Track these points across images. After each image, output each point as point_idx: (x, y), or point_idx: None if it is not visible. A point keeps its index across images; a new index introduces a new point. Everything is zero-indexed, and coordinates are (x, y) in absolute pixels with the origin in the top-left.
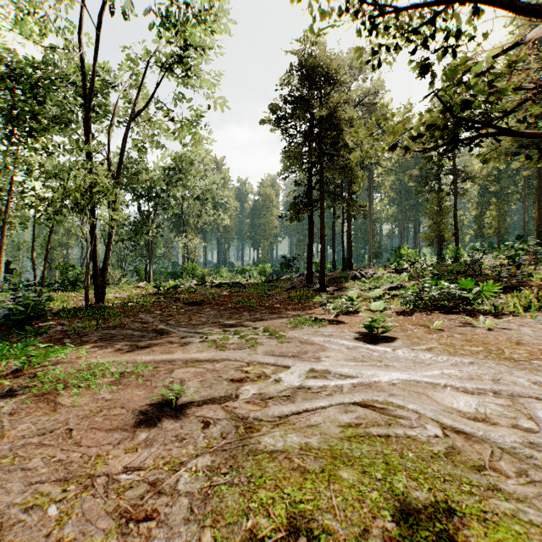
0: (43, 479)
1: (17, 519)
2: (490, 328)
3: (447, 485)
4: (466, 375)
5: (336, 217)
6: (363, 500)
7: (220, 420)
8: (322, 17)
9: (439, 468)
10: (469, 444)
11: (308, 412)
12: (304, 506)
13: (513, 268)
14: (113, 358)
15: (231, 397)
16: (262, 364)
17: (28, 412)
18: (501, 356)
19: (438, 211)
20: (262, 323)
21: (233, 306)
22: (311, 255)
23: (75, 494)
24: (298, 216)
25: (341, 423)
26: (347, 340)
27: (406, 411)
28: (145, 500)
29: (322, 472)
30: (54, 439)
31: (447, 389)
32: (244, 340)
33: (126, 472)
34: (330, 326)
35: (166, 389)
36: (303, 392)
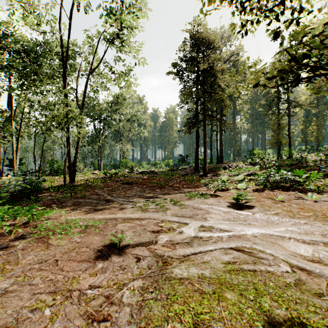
0: (41, 291)
1: (26, 316)
2: (315, 200)
3: (298, 306)
4: (303, 231)
5: (213, 130)
6: (242, 313)
7: (147, 257)
8: (209, 4)
9: (292, 294)
10: (310, 278)
11: (202, 253)
12: (204, 316)
13: (327, 162)
14: (81, 216)
15: (153, 242)
16: (170, 222)
17: (32, 248)
18: (325, 219)
19: (277, 126)
20: (168, 195)
21: (150, 185)
22: (197, 154)
23: (60, 301)
24: (189, 130)
25: (223, 261)
26: (223, 207)
27: (265, 254)
28: (103, 307)
29: (213, 293)
30: (47, 266)
31: (291, 240)
32: (158, 206)
33: (91, 288)
34: (211, 198)
35: (113, 236)
36: (197, 240)
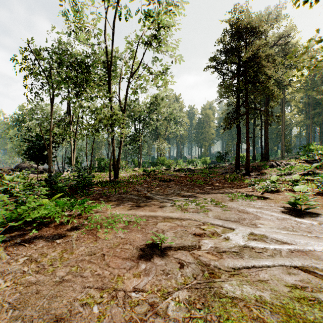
0: (90, 285)
1: (77, 310)
2: None
3: None
4: None
5: (256, 125)
6: None
7: (190, 263)
8: None
9: None
10: None
11: (256, 268)
12: None
13: None
14: (124, 212)
15: (196, 247)
16: (213, 225)
17: (83, 239)
18: None
19: None
20: (208, 195)
21: (188, 183)
22: (238, 151)
23: (107, 300)
24: (229, 126)
25: (287, 283)
26: (275, 213)
27: None
28: (147, 316)
29: None
30: (96, 259)
31: None
32: (198, 207)
33: (135, 291)
34: (259, 200)
35: (154, 235)
36: (248, 250)
